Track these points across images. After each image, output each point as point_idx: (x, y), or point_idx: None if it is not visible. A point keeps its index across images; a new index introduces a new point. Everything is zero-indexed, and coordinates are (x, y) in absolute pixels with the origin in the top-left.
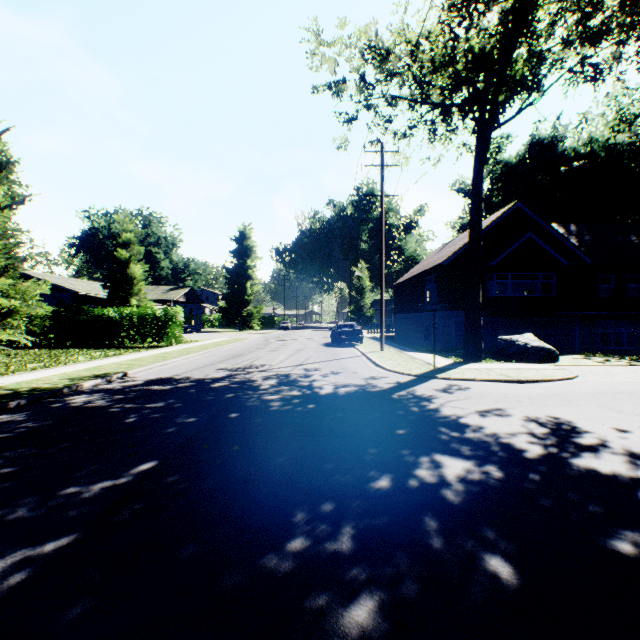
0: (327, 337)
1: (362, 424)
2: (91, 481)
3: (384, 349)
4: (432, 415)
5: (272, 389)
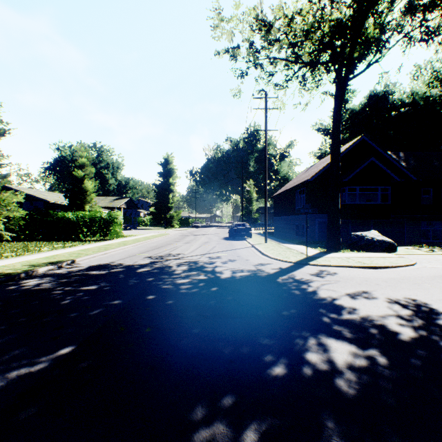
0: (226, 233)
1: (255, 306)
2: (9, 368)
3: (267, 242)
4: (312, 297)
5: (183, 274)
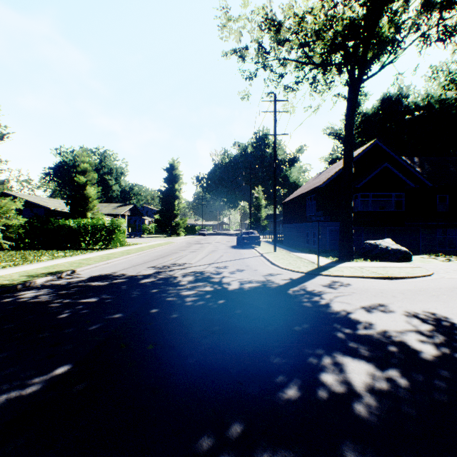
0: (233, 241)
1: (265, 320)
2: None
3: (277, 250)
4: (325, 311)
5: (189, 285)
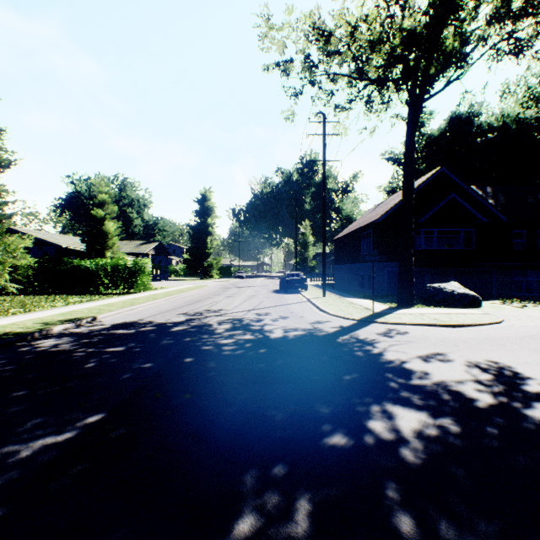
0: (276, 284)
1: (311, 370)
2: (33, 437)
3: (326, 295)
4: (377, 360)
5: (226, 333)
